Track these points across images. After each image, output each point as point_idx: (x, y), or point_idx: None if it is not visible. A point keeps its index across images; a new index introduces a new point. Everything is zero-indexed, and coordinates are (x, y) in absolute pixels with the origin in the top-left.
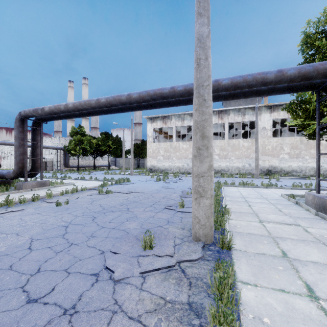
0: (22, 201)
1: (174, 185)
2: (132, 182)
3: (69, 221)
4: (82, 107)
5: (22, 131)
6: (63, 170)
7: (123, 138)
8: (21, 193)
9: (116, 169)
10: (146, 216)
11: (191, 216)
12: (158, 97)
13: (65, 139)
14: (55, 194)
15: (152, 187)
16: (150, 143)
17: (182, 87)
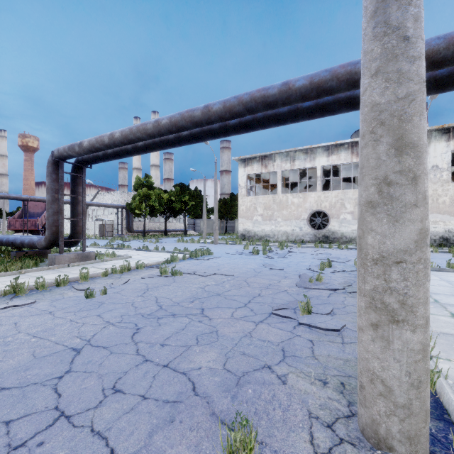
0: (40, 286)
1: (283, 262)
2: (214, 255)
3: (90, 336)
4: (133, 135)
5: (57, 179)
6: (125, 236)
7: (204, 191)
8: (52, 271)
9: (194, 235)
10: (237, 332)
11: (332, 340)
12: (257, 105)
13: (128, 194)
14: (96, 274)
15: (246, 265)
16: (242, 196)
17: (305, 79)
